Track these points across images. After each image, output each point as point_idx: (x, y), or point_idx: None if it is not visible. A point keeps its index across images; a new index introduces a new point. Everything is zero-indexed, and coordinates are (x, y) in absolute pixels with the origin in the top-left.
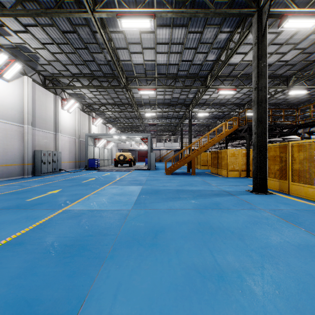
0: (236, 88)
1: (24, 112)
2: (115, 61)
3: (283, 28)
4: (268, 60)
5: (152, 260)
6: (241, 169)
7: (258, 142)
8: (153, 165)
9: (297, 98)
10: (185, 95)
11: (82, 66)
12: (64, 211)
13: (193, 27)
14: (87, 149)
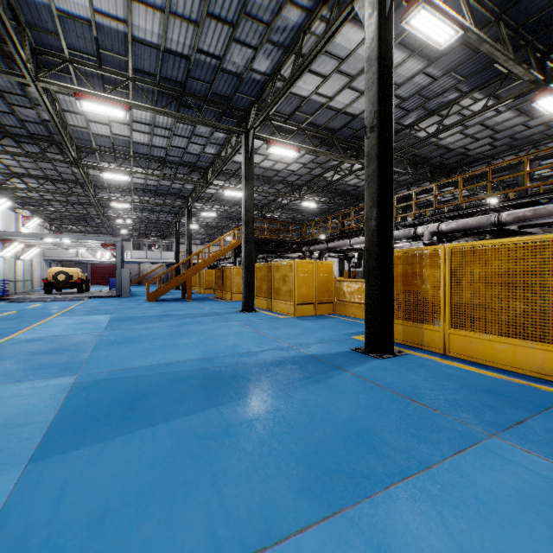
0: None
1: None
2: (61, 130)
3: (271, 151)
4: (275, 166)
5: (130, 347)
6: None
7: (245, 262)
8: (127, 289)
9: (317, 207)
10: (180, 184)
11: None
12: (13, 339)
13: None
14: None
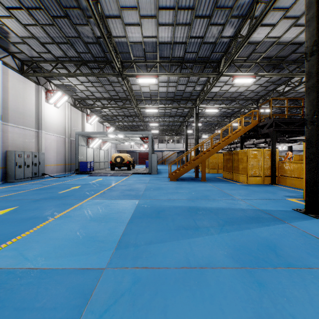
0: (256, 75)
1: None
2: (104, 34)
3: None
4: (300, 36)
5: None
6: (264, 174)
7: (317, 136)
8: (155, 168)
9: None
10: (191, 87)
11: (66, 46)
12: None
13: None
14: (78, 150)
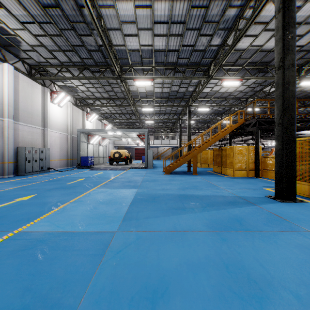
0: (242, 78)
1: (5, 104)
2: (106, 44)
3: None
4: None
5: None
6: (249, 168)
7: (283, 135)
8: (151, 163)
9: (304, 92)
10: (184, 88)
11: (71, 53)
12: (15, 236)
13: (197, 0)
14: (79, 146)
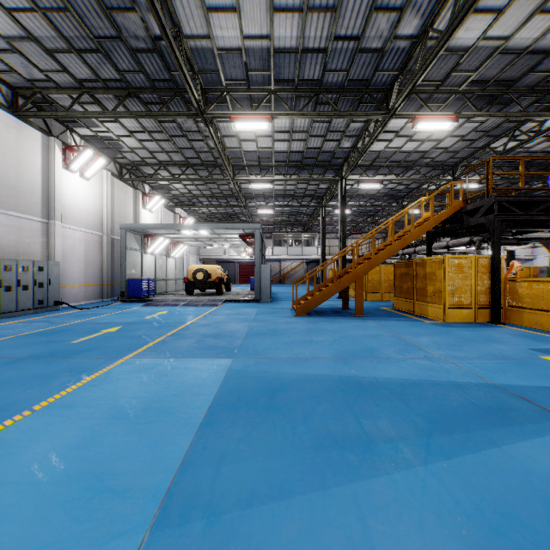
0: (458, 115)
1: None
2: (165, 26)
3: None
4: (547, 36)
5: None
6: (478, 304)
7: None
8: (267, 292)
9: None
10: (334, 141)
11: (96, 58)
12: None
13: None
14: (124, 257)
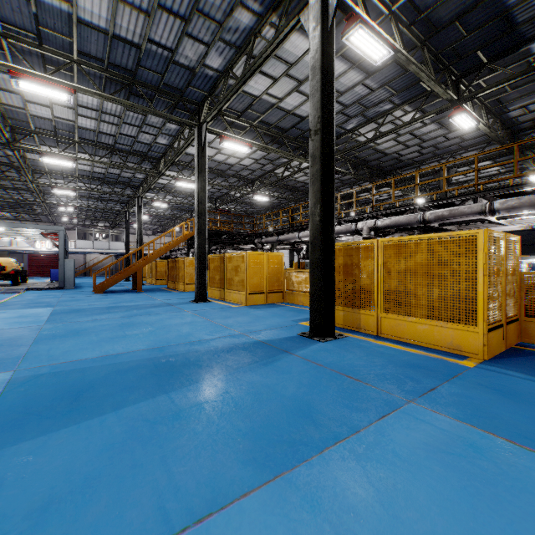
0: None
1: None
2: None
3: (224, 146)
4: (228, 160)
5: (75, 340)
6: None
7: (198, 253)
8: (71, 281)
9: (269, 202)
10: (130, 173)
11: None
12: None
13: None
14: None
